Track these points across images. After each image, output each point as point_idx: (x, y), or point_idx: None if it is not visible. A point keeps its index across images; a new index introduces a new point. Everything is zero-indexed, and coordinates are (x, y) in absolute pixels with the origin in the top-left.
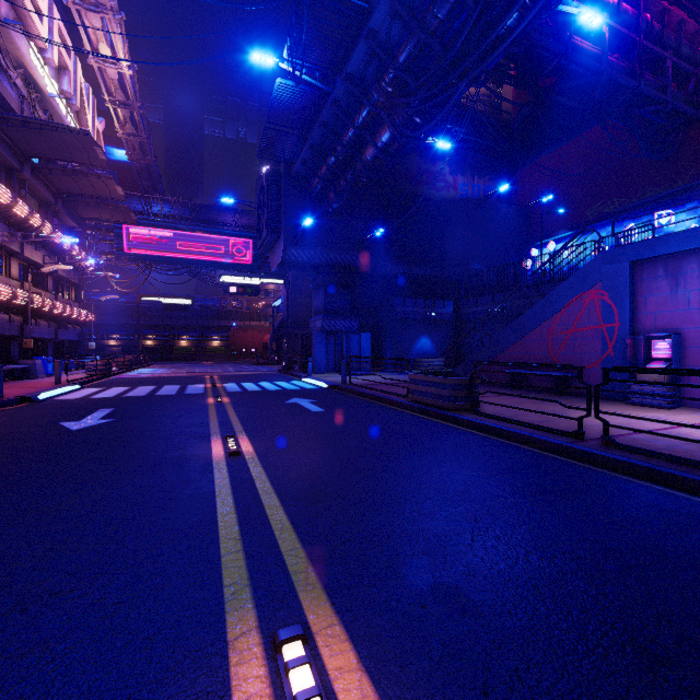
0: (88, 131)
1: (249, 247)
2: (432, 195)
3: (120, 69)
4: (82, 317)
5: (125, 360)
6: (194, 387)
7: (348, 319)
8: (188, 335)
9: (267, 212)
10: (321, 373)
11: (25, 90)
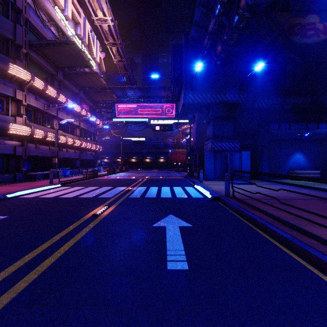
0: (73, 41)
1: (174, 108)
2: (303, 42)
3: (108, 23)
4: (94, 148)
5: (110, 168)
6: (115, 190)
7: (231, 141)
8: (149, 156)
9: (173, 72)
10: (210, 180)
11: (58, 35)
